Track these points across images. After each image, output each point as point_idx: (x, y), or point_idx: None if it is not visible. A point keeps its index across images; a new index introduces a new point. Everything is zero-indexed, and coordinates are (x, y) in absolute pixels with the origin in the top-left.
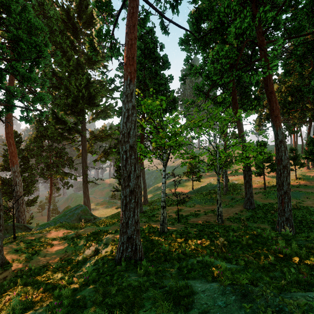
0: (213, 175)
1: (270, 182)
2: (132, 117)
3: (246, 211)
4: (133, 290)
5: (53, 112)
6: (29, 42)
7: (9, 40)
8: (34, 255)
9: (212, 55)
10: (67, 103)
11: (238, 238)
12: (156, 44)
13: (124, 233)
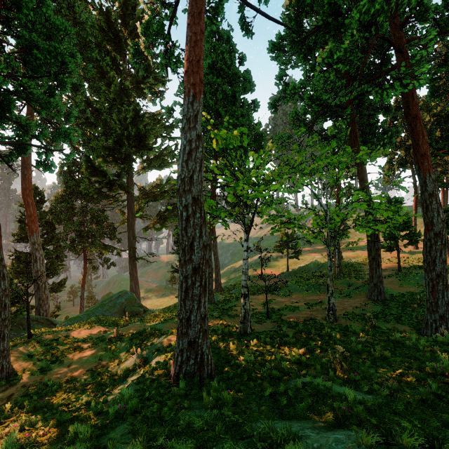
0: (318, 250)
1: (406, 261)
2: (197, 152)
3: (371, 303)
4: (195, 439)
5: (87, 158)
6: (47, 50)
7: (19, 49)
8: (54, 364)
9: (322, 58)
10: (107, 146)
11: (364, 346)
12: (233, 54)
13: (183, 335)
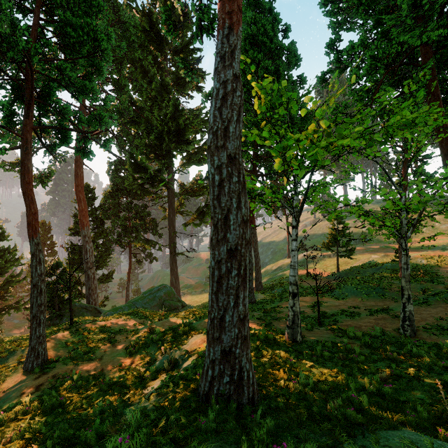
0: (374, 249)
1: None
2: (234, 96)
3: None
4: None
5: (131, 155)
6: (80, 28)
7: (57, 34)
8: (87, 355)
9: None
10: (149, 143)
11: None
12: (276, 24)
13: (215, 340)
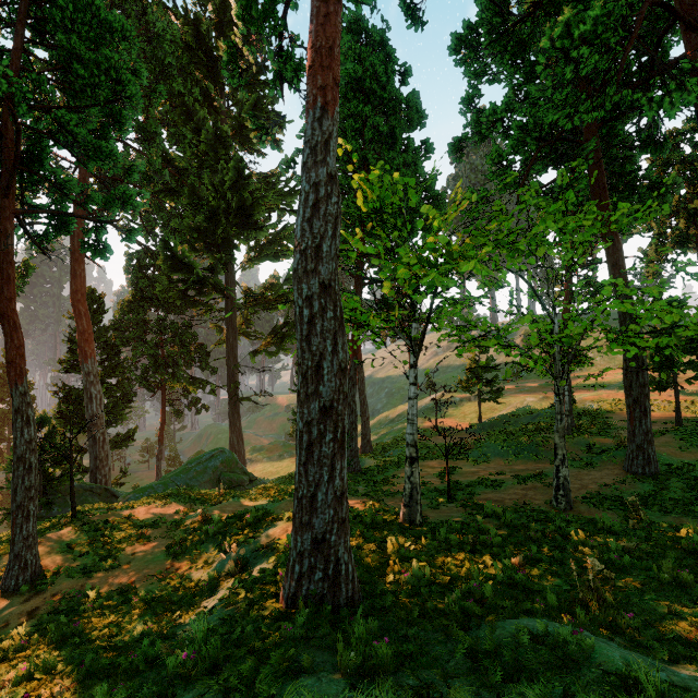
0: (531, 389)
1: (690, 408)
2: (328, 204)
3: (633, 479)
4: None
5: (166, 244)
6: (94, 63)
7: (54, 66)
8: (104, 561)
9: (552, 39)
10: (195, 226)
11: (635, 557)
12: (391, 66)
13: (304, 526)
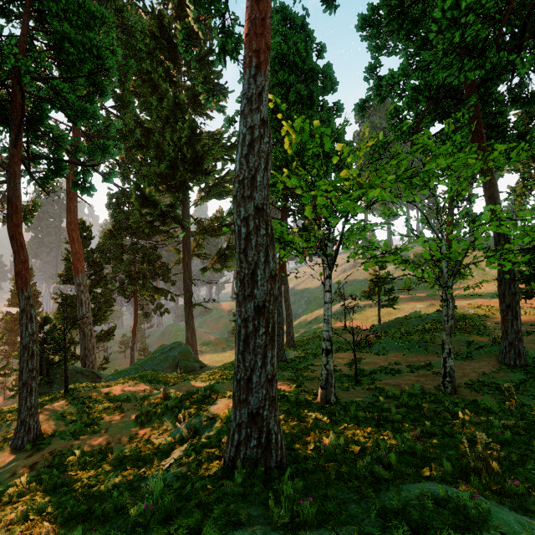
0: (420, 298)
1: None
2: (261, 143)
3: (506, 369)
4: None
5: (137, 186)
6: (81, 43)
7: (51, 47)
8: (88, 427)
9: (443, 10)
10: (159, 173)
11: (515, 433)
12: (310, 44)
13: (242, 403)
